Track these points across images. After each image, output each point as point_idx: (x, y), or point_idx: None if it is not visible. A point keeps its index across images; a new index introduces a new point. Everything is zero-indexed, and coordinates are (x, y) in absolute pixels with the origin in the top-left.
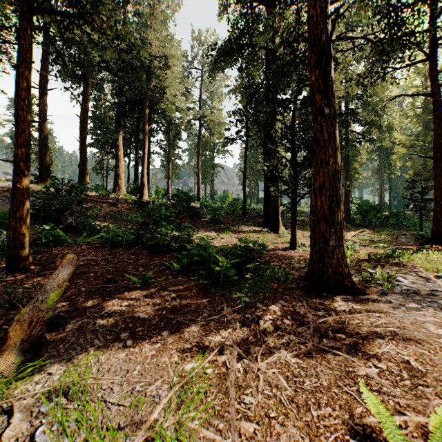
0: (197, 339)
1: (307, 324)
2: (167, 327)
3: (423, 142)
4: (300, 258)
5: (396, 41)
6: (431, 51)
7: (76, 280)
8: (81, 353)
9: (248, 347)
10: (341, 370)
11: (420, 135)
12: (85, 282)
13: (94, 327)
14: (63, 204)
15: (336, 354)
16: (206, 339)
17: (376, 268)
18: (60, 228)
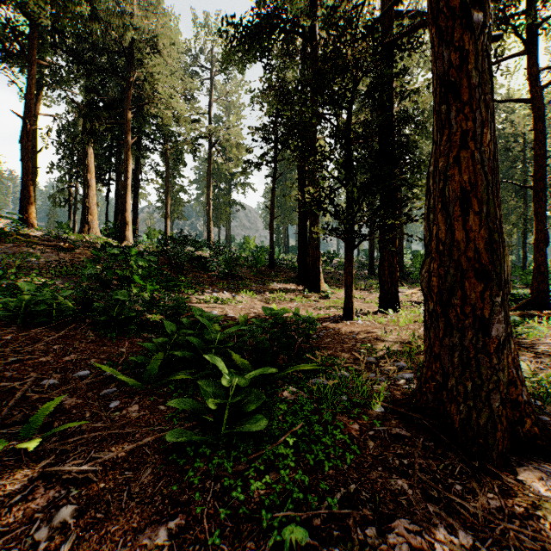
0: None
1: None
2: None
3: None
4: (366, 337)
5: None
6: (531, 40)
7: None
8: None
9: None
10: None
11: None
12: None
13: None
14: None
15: None
16: None
17: None
18: None
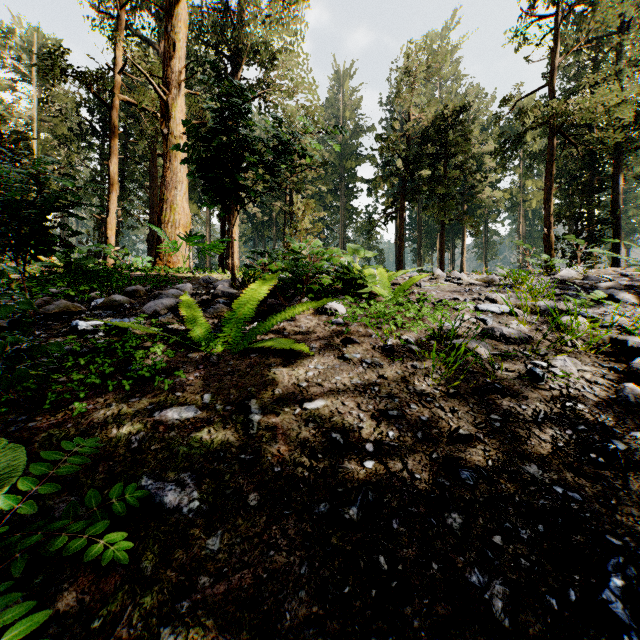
0: None
1: None
2: None
3: None
4: None
5: None
6: None
7: None
8: None
9: None
10: None
11: None
12: None
13: None
14: None
15: None
16: None
17: None
18: None
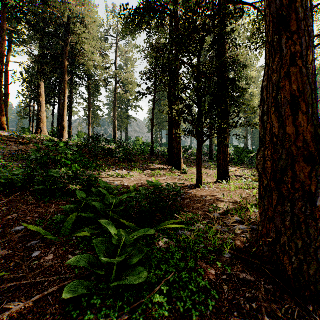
0: None
1: None
2: None
3: None
4: (211, 198)
5: None
6: None
7: None
8: None
9: None
10: None
11: None
12: None
13: None
14: None
15: None
16: None
17: None
18: None
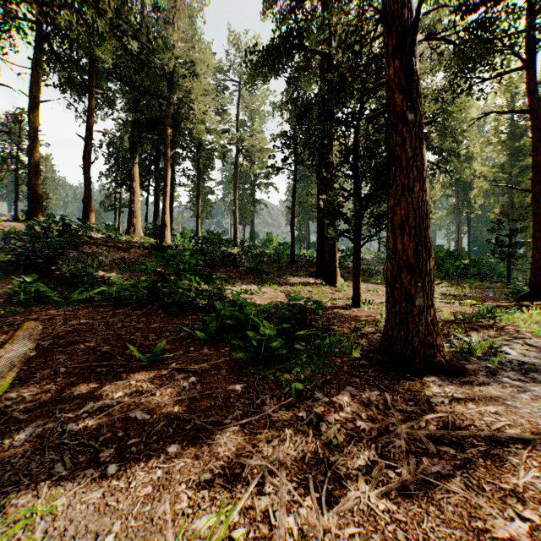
0: (223, 461)
1: (394, 430)
2: (177, 437)
3: (508, 175)
4: (367, 319)
5: (486, 41)
6: (529, 56)
7: (56, 355)
8: (27, 492)
9: (304, 477)
10: (465, 526)
11: (505, 166)
12: (69, 358)
13: (60, 439)
14: (53, 249)
15: (449, 489)
16: (236, 460)
17: (468, 333)
18: (48, 280)
